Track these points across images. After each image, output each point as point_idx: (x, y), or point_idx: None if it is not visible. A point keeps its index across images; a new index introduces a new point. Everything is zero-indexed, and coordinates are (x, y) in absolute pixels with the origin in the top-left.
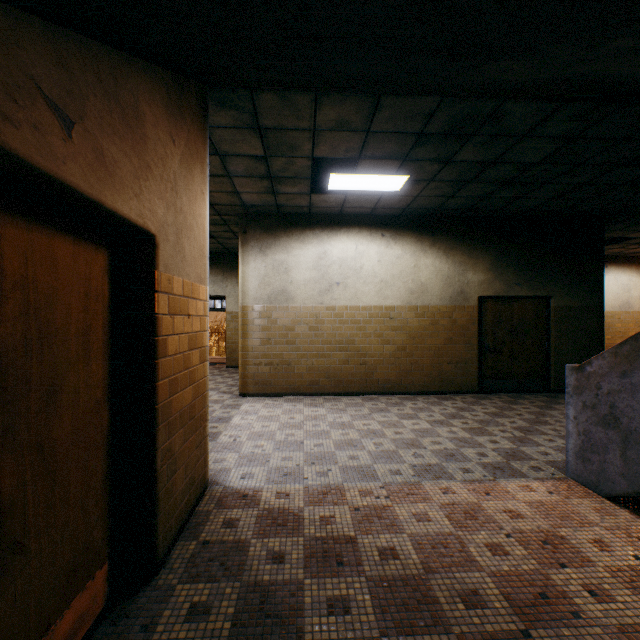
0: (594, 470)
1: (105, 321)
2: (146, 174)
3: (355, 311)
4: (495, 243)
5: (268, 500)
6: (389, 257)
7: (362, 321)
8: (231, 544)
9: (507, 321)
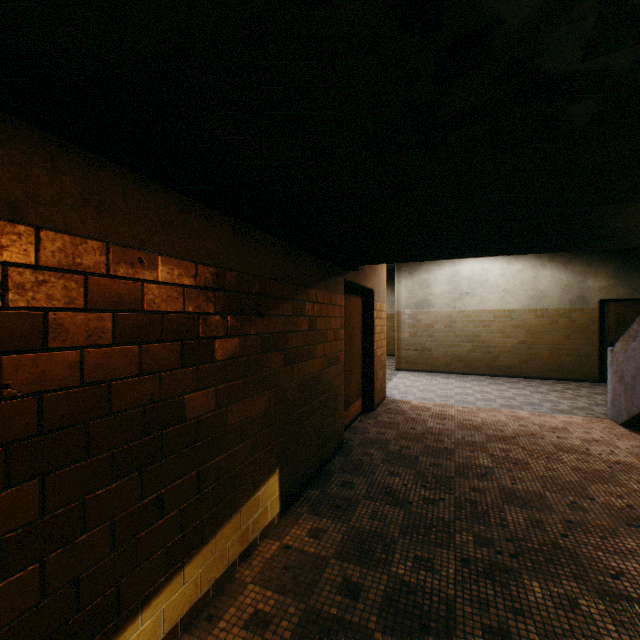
0: (616, 410)
1: (361, 320)
2: (372, 270)
3: (481, 313)
4: (617, 253)
5: (414, 404)
6: (510, 272)
7: (487, 321)
8: (399, 410)
9: (632, 321)
